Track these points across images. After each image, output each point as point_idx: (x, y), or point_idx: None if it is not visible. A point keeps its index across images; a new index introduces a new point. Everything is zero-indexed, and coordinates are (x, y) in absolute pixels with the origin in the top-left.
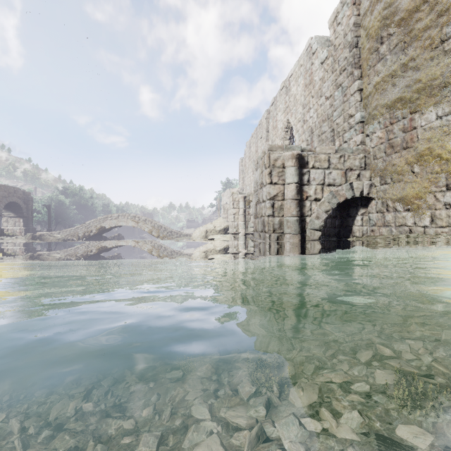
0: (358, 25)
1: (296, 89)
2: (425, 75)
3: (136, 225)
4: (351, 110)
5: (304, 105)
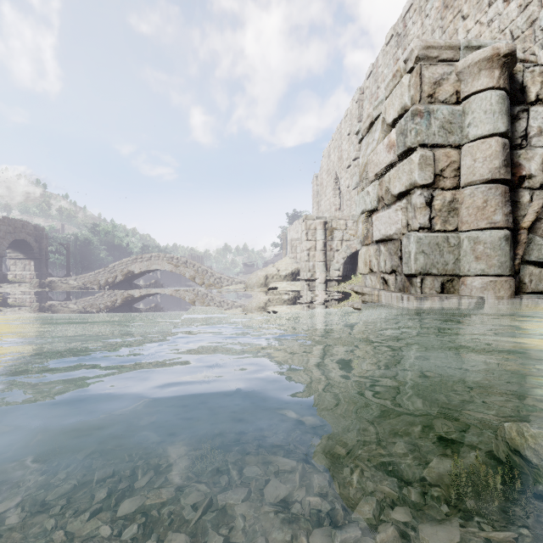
0: None
1: (420, 25)
2: None
3: (174, 268)
4: None
5: None
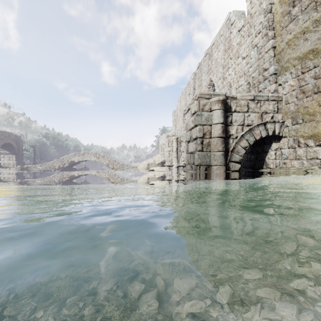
0: None
1: (217, 54)
2: None
3: (97, 159)
4: (266, 65)
5: (224, 66)
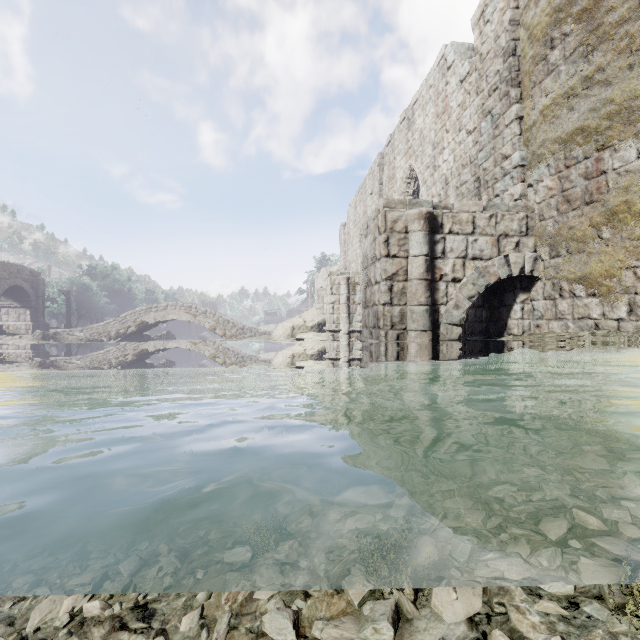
0: (516, 22)
1: (423, 121)
2: (620, 91)
3: (192, 319)
4: (506, 149)
5: (435, 144)
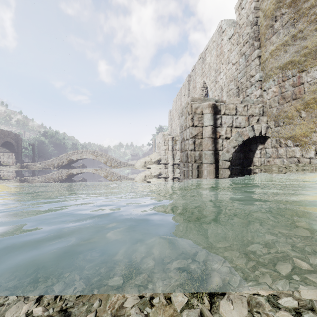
0: (257, 8)
1: (210, 58)
2: (311, 42)
3: (95, 158)
4: (252, 72)
5: (216, 70)
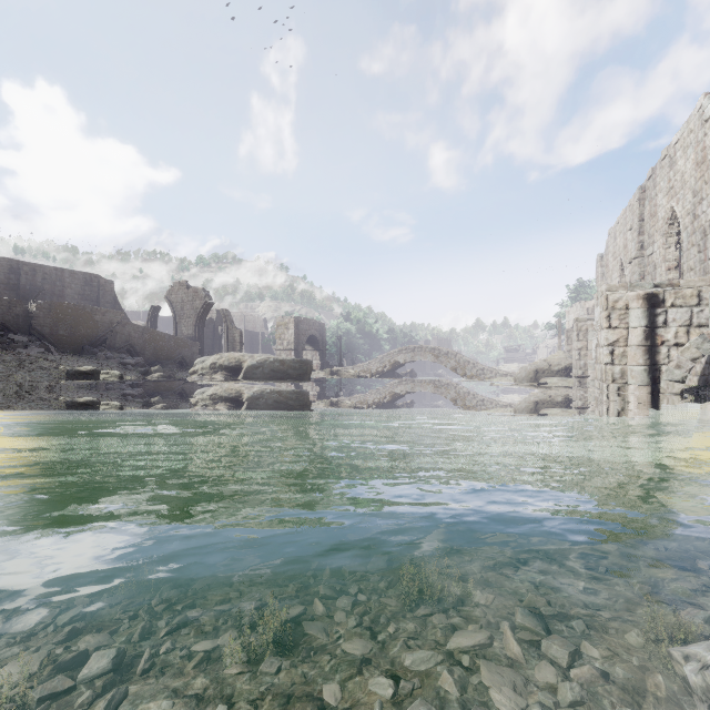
0: None
1: (683, 164)
2: None
3: (435, 359)
4: None
5: (695, 192)
